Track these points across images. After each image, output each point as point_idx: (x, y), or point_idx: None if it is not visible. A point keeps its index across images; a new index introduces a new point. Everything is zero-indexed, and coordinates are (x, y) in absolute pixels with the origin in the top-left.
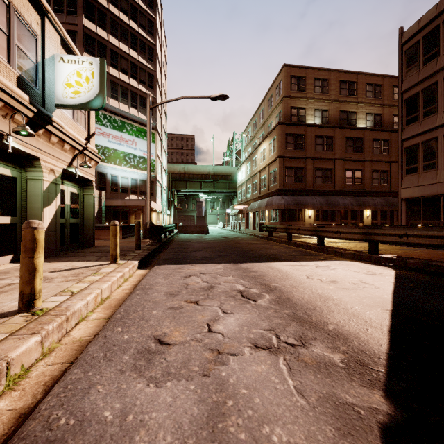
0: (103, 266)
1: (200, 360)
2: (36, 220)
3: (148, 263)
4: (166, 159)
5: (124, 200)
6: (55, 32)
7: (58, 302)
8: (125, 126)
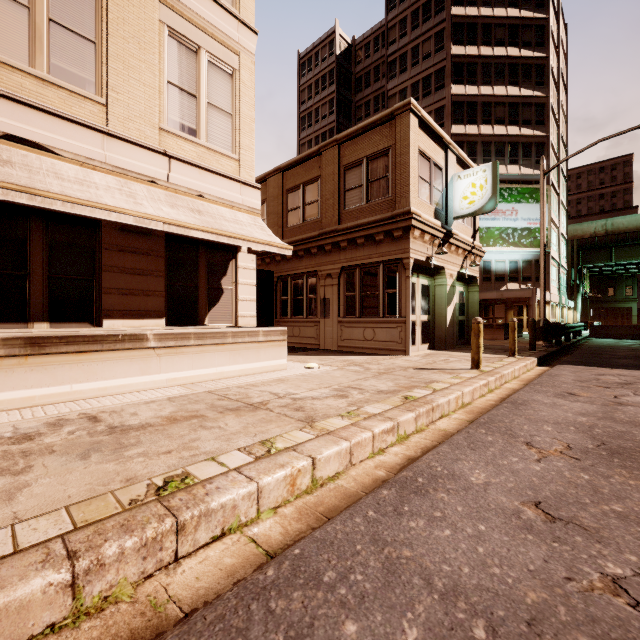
0: (503, 358)
1: (602, 402)
2: (479, 318)
3: (547, 363)
4: (565, 220)
5: (501, 292)
6: (452, 155)
7: (490, 369)
8: (501, 193)
